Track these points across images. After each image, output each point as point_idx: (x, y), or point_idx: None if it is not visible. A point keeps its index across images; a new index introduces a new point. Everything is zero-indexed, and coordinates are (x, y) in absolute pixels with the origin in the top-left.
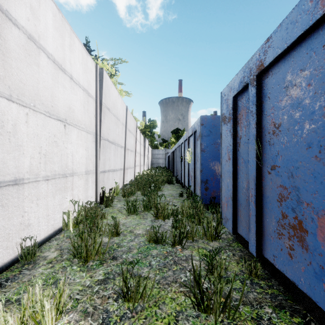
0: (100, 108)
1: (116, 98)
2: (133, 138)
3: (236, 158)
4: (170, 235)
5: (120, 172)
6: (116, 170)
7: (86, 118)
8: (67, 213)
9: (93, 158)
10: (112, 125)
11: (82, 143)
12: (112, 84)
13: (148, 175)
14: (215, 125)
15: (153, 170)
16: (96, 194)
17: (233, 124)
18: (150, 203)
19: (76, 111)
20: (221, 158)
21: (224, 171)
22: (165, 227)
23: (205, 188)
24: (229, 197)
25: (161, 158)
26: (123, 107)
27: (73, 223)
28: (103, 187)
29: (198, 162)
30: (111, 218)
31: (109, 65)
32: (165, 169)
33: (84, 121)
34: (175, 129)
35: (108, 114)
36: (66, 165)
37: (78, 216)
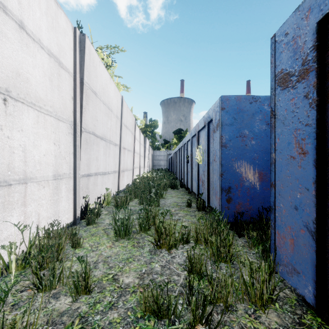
0: (81, 89)
1: (106, 82)
2: (131, 136)
3: (326, 151)
4: (184, 303)
5: (114, 176)
6: (107, 173)
7: (56, 97)
8: (7, 246)
9: (70, 156)
10: (101, 116)
11: (46, 134)
12: (101, 62)
13: (148, 179)
14: (241, 110)
15: (154, 172)
16: (75, 206)
17: (319, 79)
18: (148, 220)
19: (33, 83)
20: (274, 153)
21: (283, 176)
22: (172, 266)
23: (228, 199)
24: (304, 229)
25: (163, 159)
26: (117, 96)
27: (20, 261)
28: (86, 196)
29: (215, 163)
30: (90, 246)
31: (105, 55)
32: (167, 172)
33: (50, 101)
34: (177, 130)
35: (95, 99)
36: (9, 166)
37: (29, 250)
